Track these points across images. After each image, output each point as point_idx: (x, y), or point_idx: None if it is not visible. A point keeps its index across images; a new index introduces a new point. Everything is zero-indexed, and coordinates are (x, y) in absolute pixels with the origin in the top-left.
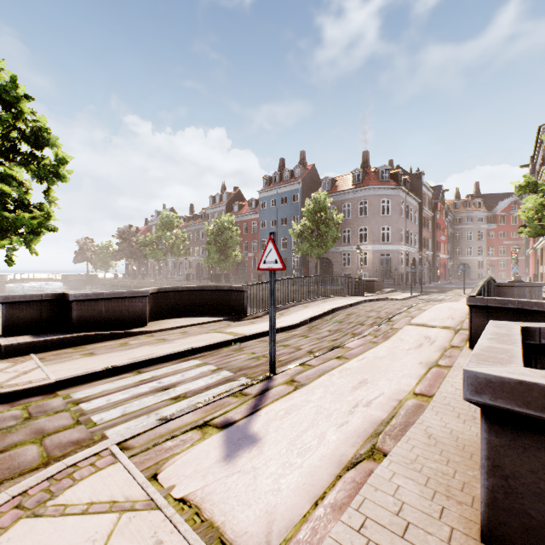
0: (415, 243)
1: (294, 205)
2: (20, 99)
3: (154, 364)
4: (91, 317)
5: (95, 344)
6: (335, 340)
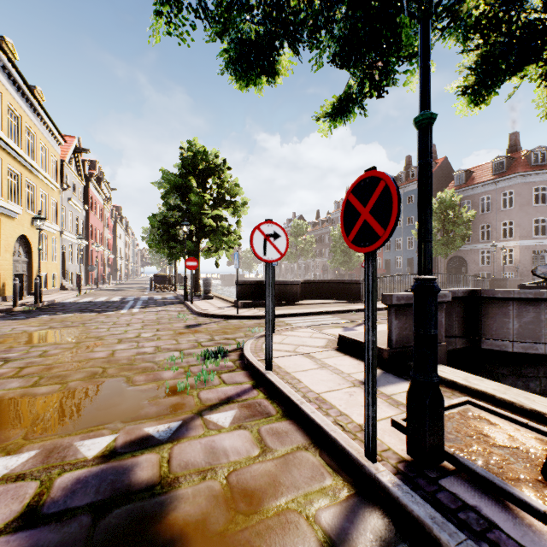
0: None
1: None
2: (226, 170)
3: (308, 315)
4: None
5: (277, 307)
6: None
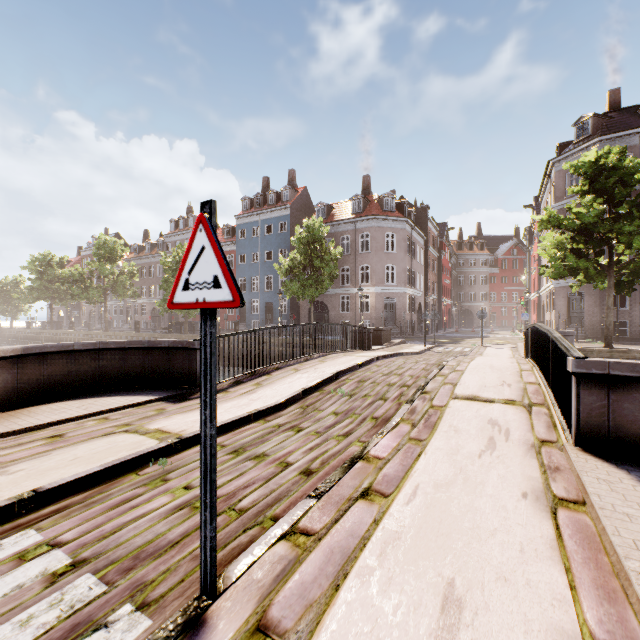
0: (420, 287)
1: (281, 236)
2: None
3: None
4: None
5: None
6: (349, 434)
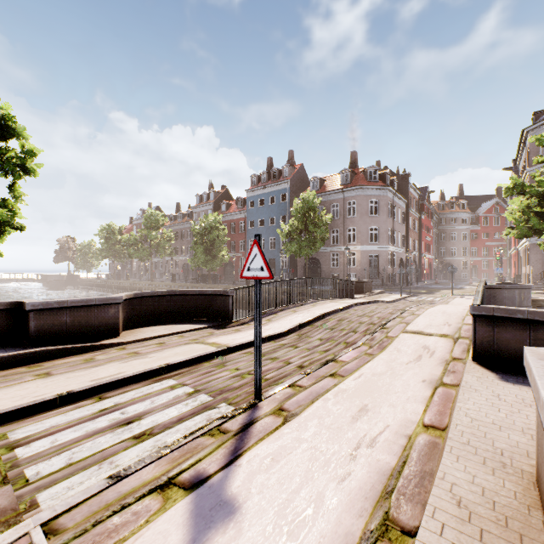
0: (402, 244)
1: (282, 205)
2: None
3: (121, 387)
4: (53, 328)
5: (56, 360)
6: (328, 350)
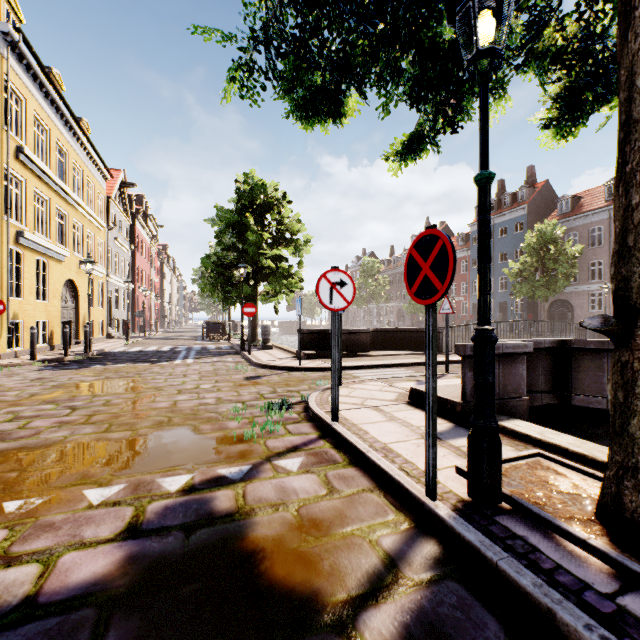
0: None
1: (516, 236)
2: (286, 204)
3: (379, 368)
4: None
5: (343, 358)
6: None
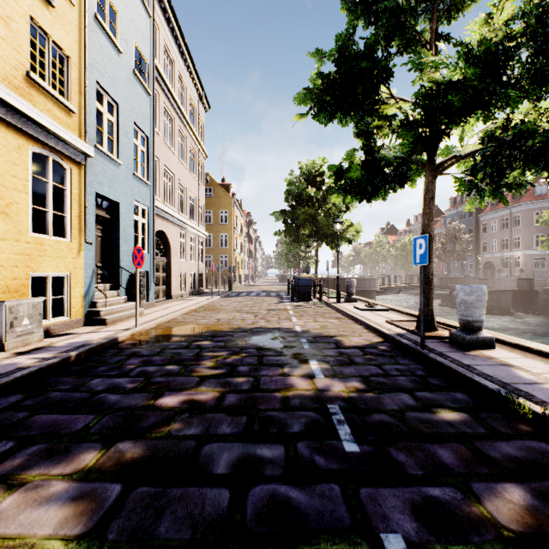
0: None
1: (469, 220)
2: None
3: None
4: None
5: None
6: None
